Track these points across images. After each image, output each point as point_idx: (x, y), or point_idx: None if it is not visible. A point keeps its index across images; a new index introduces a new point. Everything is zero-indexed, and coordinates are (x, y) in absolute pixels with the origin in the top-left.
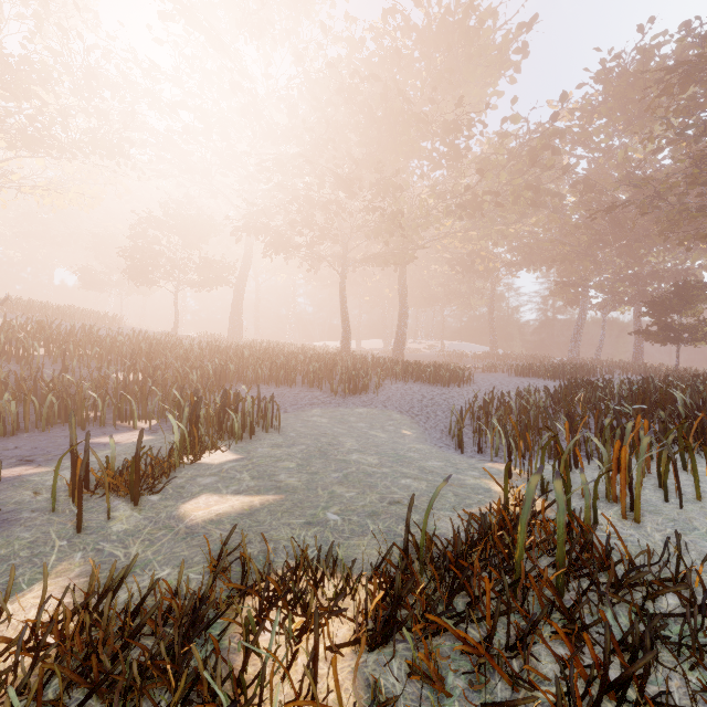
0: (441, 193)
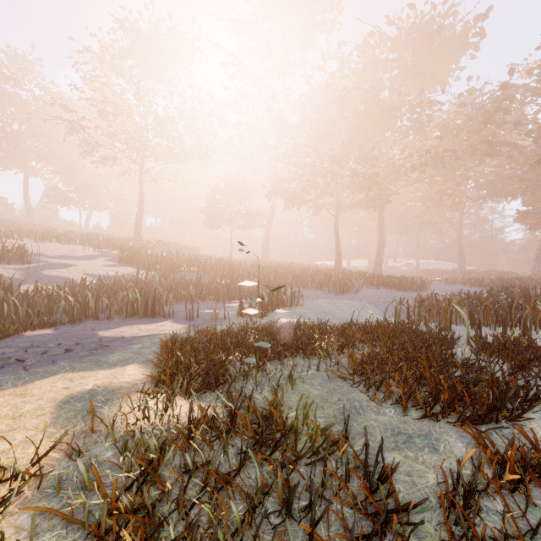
0: (409, 154)
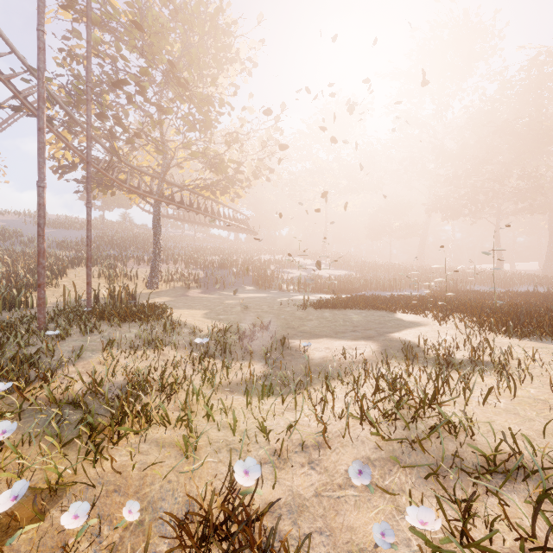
0: None
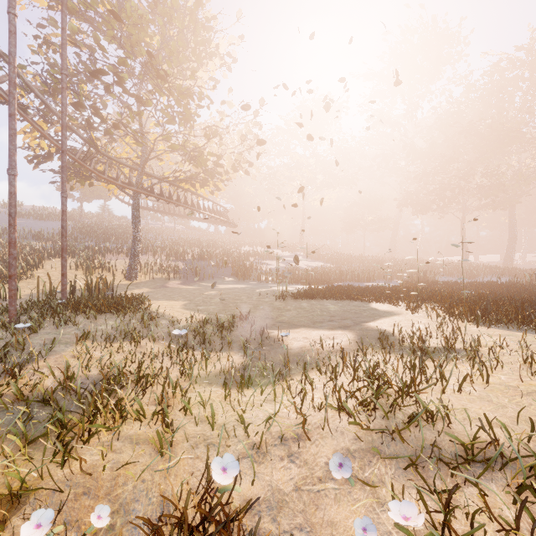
0: None
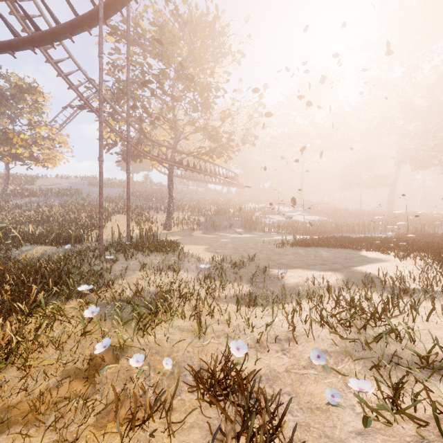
0: None
